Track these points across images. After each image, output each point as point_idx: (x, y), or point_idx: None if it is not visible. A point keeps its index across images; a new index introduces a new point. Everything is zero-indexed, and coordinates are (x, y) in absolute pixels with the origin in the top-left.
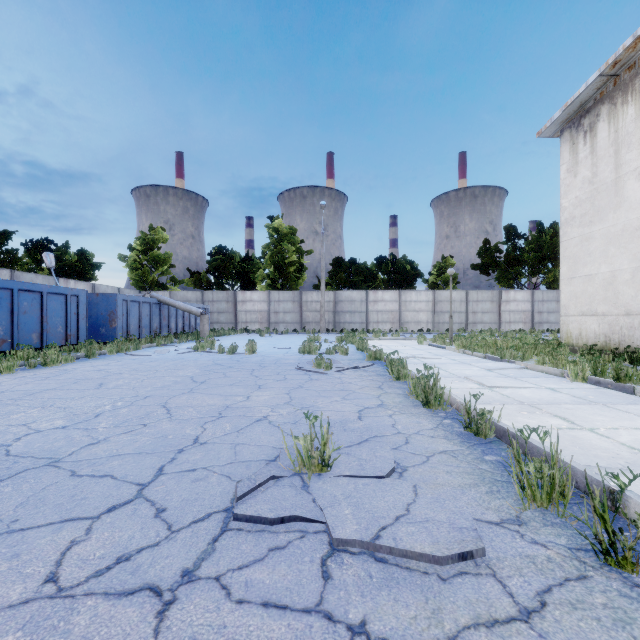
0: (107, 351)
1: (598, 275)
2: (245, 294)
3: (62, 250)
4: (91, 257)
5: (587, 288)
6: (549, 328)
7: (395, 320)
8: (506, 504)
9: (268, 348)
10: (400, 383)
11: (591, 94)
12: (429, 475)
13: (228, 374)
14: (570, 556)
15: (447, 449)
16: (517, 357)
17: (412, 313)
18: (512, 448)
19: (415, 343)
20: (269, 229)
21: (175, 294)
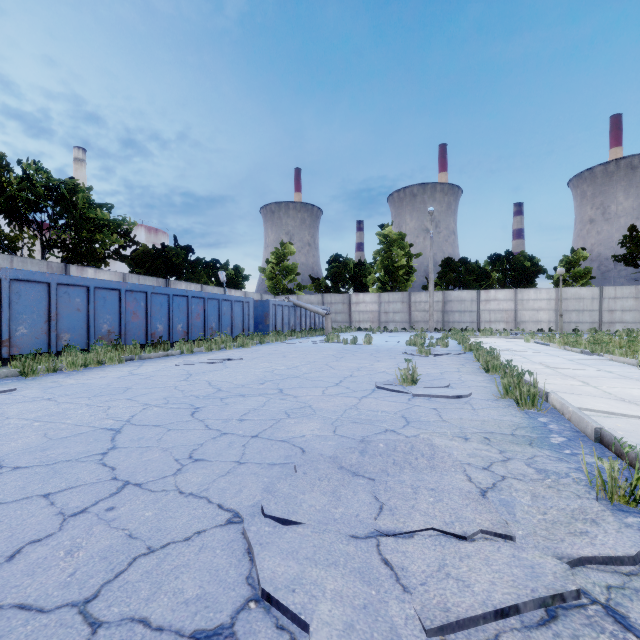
0: (270, 340)
1: None
2: (358, 296)
3: (224, 267)
4: (242, 271)
5: None
6: None
7: (510, 319)
8: (495, 397)
9: (380, 342)
10: (480, 363)
11: None
12: (465, 390)
13: (356, 354)
14: (506, 405)
15: (483, 385)
16: (606, 351)
17: (530, 312)
18: (502, 375)
19: (522, 341)
20: (379, 236)
21: (301, 298)
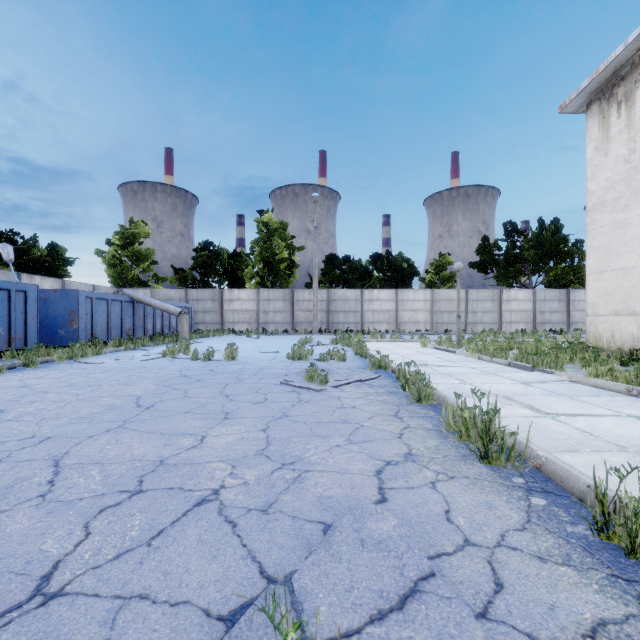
0: (55, 358)
1: (637, 268)
2: (232, 292)
3: (29, 243)
4: (63, 252)
5: (622, 283)
6: (551, 328)
7: (392, 320)
8: None
9: (253, 352)
10: (423, 407)
11: (629, 56)
12: None
13: (190, 392)
14: None
15: (602, 616)
16: (555, 366)
17: (409, 313)
18: None
19: (418, 346)
20: (258, 223)
21: (157, 292)
